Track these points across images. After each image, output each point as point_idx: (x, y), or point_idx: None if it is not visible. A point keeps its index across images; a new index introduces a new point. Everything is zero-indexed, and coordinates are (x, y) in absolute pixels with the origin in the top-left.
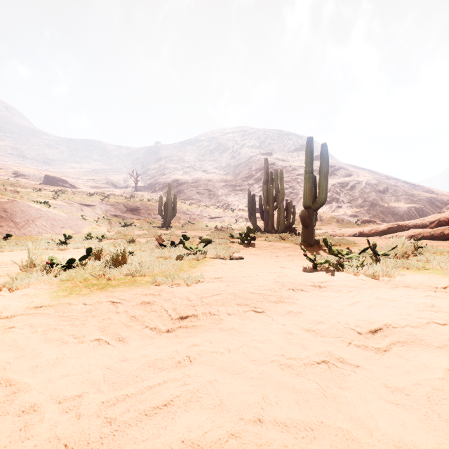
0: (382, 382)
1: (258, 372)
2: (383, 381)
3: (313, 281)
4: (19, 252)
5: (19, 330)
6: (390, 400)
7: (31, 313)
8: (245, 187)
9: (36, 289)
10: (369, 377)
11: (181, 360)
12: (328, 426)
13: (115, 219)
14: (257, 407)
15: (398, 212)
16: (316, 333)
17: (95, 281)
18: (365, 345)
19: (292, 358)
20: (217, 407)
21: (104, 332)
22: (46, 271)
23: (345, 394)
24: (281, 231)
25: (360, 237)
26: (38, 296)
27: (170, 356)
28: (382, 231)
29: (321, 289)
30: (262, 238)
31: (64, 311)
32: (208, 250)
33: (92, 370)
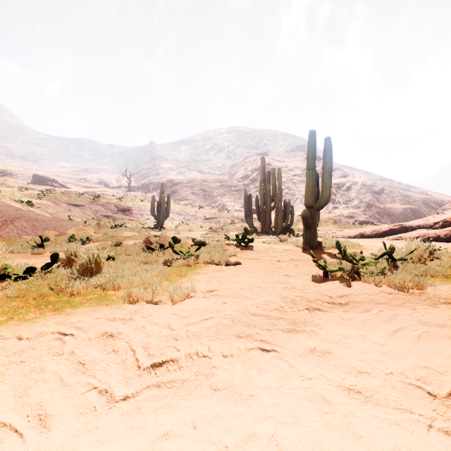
0: None
1: None
2: None
3: (330, 296)
4: None
5: None
6: None
7: None
8: (240, 188)
9: None
10: None
11: None
12: None
13: (105, 219)
14: None
15: (394, 213)
16: (365, 397)
17: (54, 298)
18: None
19: None
20: None
21: (19, 403)
22: None
23: None
24: (279, 232)
25: (362, 238)
26: None
27: None
28: (384, 232)
29: (343, 307)
30: (260, 239)
31: None
32: (201, 254)
33: None
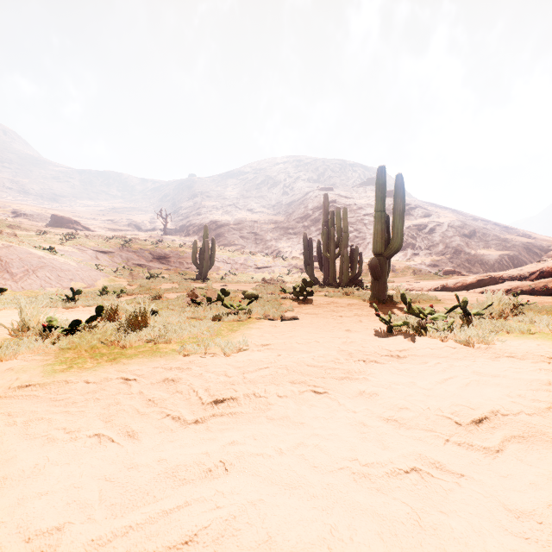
0: (500, 502)
1: (322, 487)
2: (501, 500)
3: (390, 349)
4: (14, 311)
5: None
6: (515, 531)
7: (13, 396)
8: (299, 230)
9: (26, 361)
10: (480, 493)
11: (212, 468)
12: None
13: (138, 269)
14: (321, 546)
15: (488, 261)
16: (399, 424)
17: (105, 350)
18: (469, 443)
19: (369, 463)
20: (263, 547)
21: (109, 424)
22: (42, 336)
23: (451, 524)
24: (345, 284)
25: (443, 292)
26: (27, 371)
27: (198, 460)
28: (470, 284)
29: (400, 360)
30: (321, 292)
31: (58, 392)
32: (254, 308)
33: (85, 484)
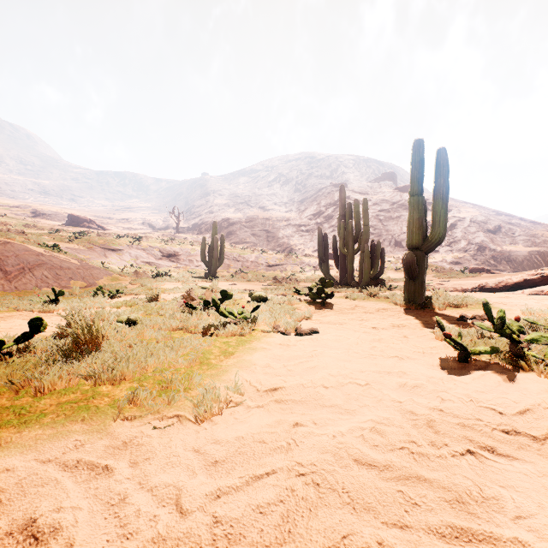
0: None
1: None
2: None
3: (498, 410)
4: None
5: None
6: None
7: None
8: (312, 227)
9: None
10: None
11: None
12: None
13: (147, 267)
14: None
15: (516, 258)
16: None
17: (6, 399)
18: None
19: None
20: None
21: None
22: None
23: None
24: (365, 283)
25: (483, 292)
26: None
27: None
28: (515, 283)
29: (543, 447)
30: (340, 293)
31: None
32: (260, 315)
33: None
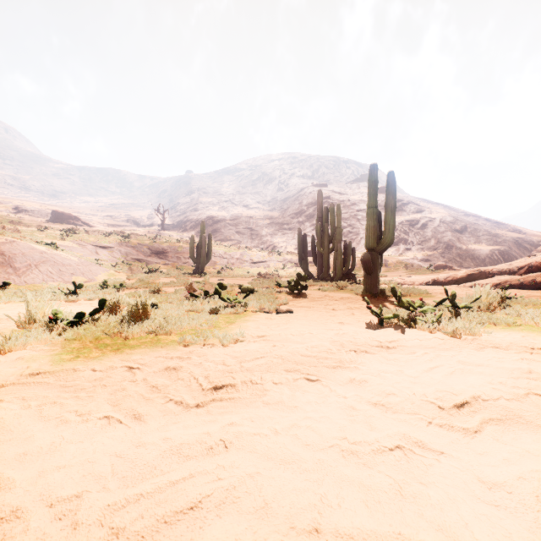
0: (475, 475)
1: (313, 462)
2: (476, 473)
3: (380, 341)
4: (18, 305)
5: (8, 405)
6: (487, 500)
7: (26, 383)
8: (294, 226)
9: (34, 351)
10: (457, 467)
11: (213, 446)
12: (408, 539)
13: (137, 264)
14: (312, 511)
15: (479, 256)
16: (386, 408)
17: (109, 341)
18: (450, 424)
19: (357, 442)
20: (260, 512)
21: (116, 408)
22: (48, 328)
23: (428, 493)
24: (338, 278)
25: (434, 286)
26: (36, 360)
27: (200, 439)
28: (460, 278)
29: (390, 350)
30: (315, 287)
31: (67, 379)
32: (250, 301)
33: (98, 460)
